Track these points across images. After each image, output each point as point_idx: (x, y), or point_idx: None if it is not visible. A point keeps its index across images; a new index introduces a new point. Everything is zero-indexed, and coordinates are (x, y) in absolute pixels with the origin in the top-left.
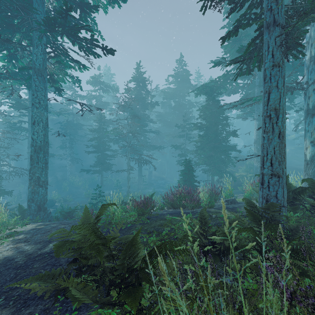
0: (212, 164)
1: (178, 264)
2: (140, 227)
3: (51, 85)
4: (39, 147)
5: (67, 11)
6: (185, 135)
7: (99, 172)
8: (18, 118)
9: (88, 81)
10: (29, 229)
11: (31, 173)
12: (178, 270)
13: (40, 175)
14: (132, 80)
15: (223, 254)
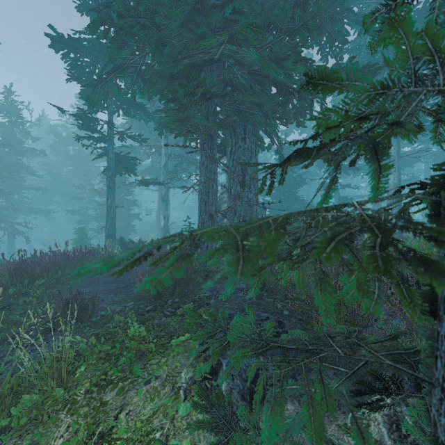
0: None
1: None
2: None
3: None
4: None
5: None
6: (86, 197)
7: None
8: None
9: None
10: None
11: None
12: None
13: None
14: None
15: None
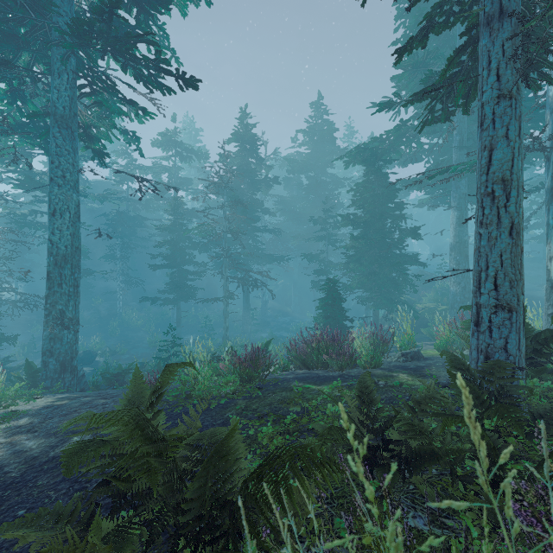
0: (375, 288)
1: (320, 500)
2: (244, 404)
3: (87, 146)
4: (62, 258)
5: (111, 7)
6: (326, 236)
7: (174, 301)
8: (31, 207)
9: (155, 142)
10: (40, 407)
11: (48, 303)
12: (317, 502)
13: (65, 308)
14: (232, 139)
15: (408, 465)
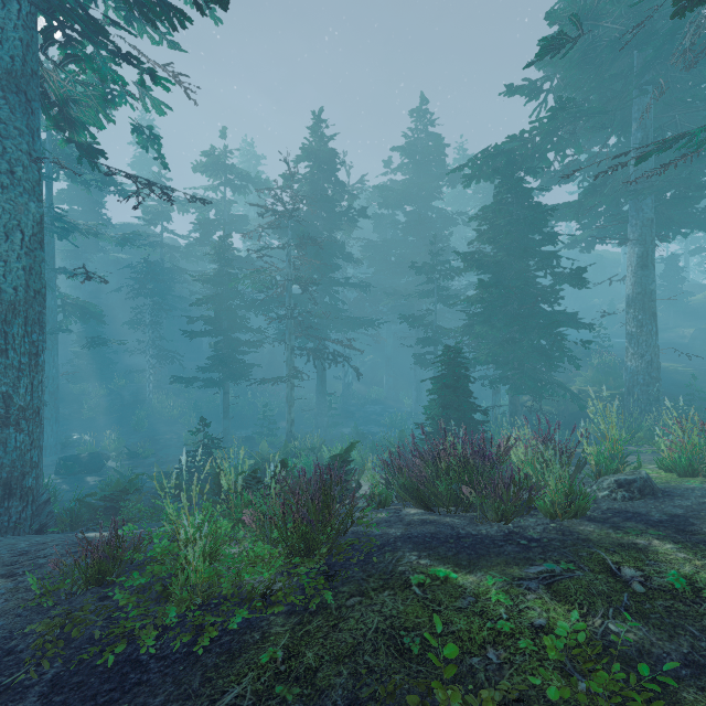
0: (513, 363)
1: None
2: (286, 638)
3: (68, 139)
4: (9, 307)
5: None
6: (435, 290)
7: (219, 383)
8: None
9: (198, 166)
10: None
11: None
12: None
13: (12, 391)
14: (301, 157)
15: None
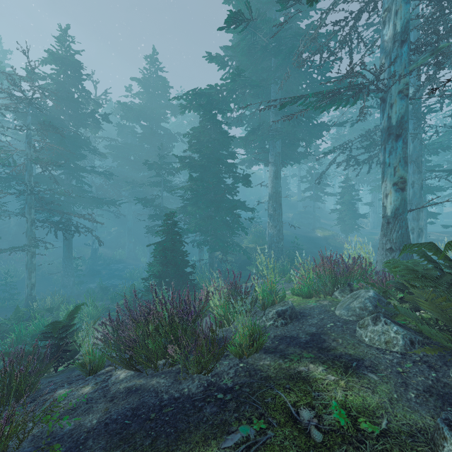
0: (211, 231)
1: None
2: None
3: None
4: None
5: None
6: (162, 182)
7: None
8: None
9: None
10: None
11: None
12: None
13: None
14: (48, 60)
15: None
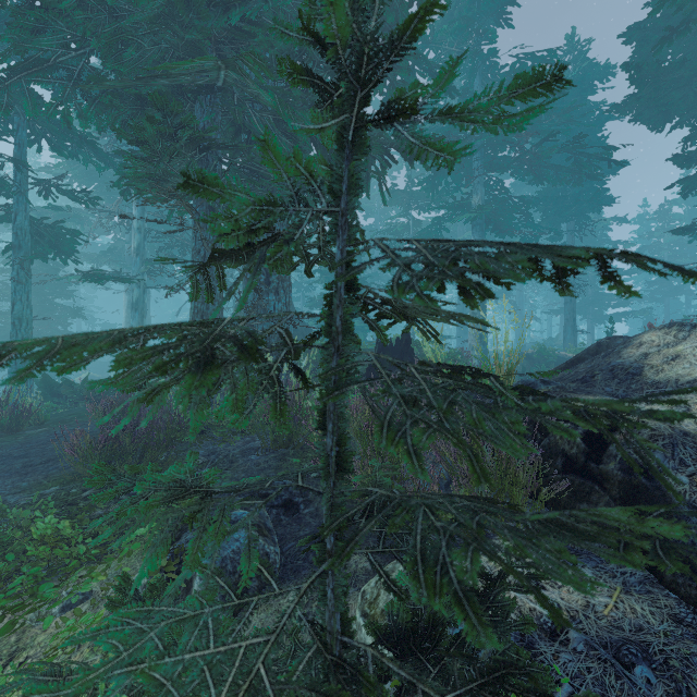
0: None
1: None
2: None
3: None
4: None
5: None
6: None
7: None
8: None
9: None
10: None
11: None
12: None
13: None
14: None
15: None
